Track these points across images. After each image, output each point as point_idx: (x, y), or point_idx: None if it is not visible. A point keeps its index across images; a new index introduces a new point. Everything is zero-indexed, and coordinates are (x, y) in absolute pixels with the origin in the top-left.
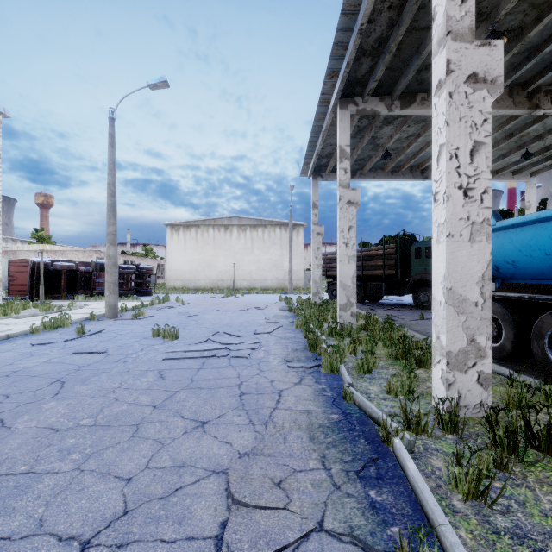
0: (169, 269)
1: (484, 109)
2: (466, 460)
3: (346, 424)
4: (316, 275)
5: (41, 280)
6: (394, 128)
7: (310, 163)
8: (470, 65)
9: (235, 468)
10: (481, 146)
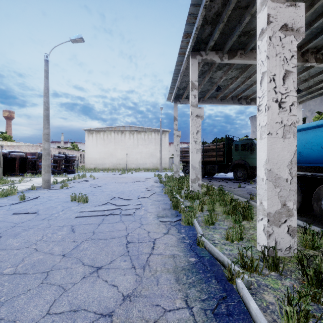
0: (86, 157)
1: (292, 49)
2: (295, 301)
3: (200, 266)
4: (176, 161)
5: (1, 164)
6: (223, 72)
7: (173, 93)
8: (283, 18)
9: (118, 313)
10: (290, 73)
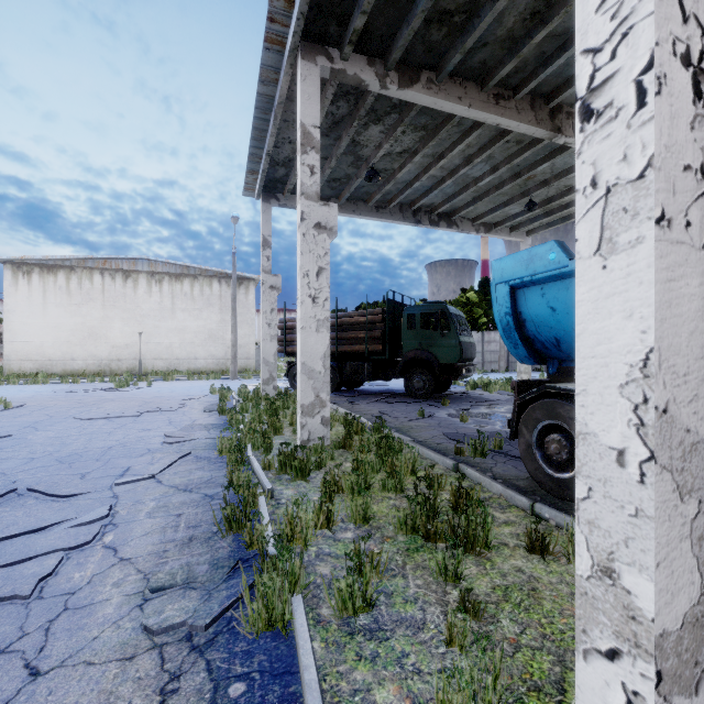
0: (9, 340)
1: None
2: None
3: None
4: (268, 352)
5: None
6: (385, 131)
7: (259, 172)
8: None
9: None
10: None
